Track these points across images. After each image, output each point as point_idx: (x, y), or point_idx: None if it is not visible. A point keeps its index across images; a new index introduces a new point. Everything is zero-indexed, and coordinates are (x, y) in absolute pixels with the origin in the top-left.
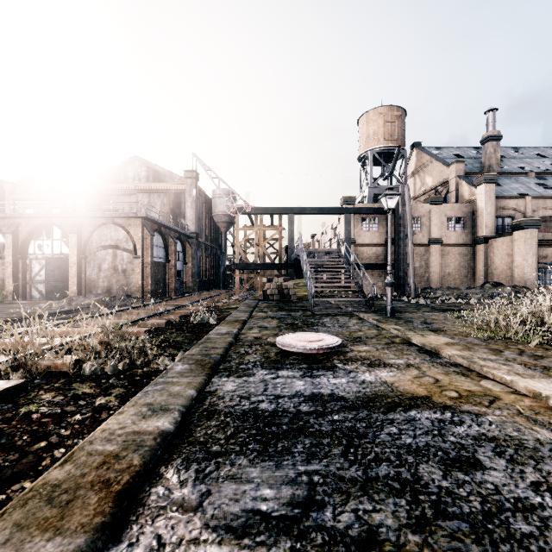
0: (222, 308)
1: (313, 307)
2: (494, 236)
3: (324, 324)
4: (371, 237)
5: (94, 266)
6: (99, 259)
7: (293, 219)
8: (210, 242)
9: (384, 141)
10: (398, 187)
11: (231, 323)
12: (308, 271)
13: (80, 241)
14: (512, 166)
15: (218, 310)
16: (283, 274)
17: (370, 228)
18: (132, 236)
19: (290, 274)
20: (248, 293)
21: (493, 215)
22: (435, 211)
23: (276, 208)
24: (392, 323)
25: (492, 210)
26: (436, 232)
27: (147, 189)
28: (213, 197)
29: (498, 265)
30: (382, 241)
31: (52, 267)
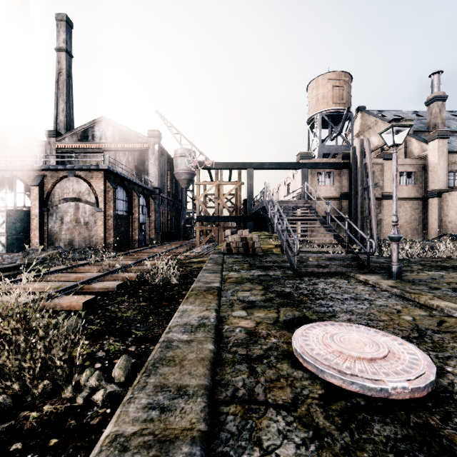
0: (185, 262)
1: (297, 266)
2: (447, 190)
3: (329, 295)
4: (326, 191)
5: (56, 218)
6: (61, 211)
7: (252, 173)
8: (171, 198)
9: (332, 104)
10: (346, 147)
11: (202, 296)
12: (284, 222)
13: (42, 193)
14: (454, 126)
15: (180, 265)
16: (242, 227)
17: (325, 182)
18: (94, 189)
19: (249, 227)
20: (210, 246)
21: (446, 169)
22: (387, 166)
23: (236, 163)
24: (429, 294)
25: (445, 164)
26: (389, 186)
27: (113, 147)
28: (174, 157)
29: (453, 217)
30: (337, 195)
31: (13, 220)
